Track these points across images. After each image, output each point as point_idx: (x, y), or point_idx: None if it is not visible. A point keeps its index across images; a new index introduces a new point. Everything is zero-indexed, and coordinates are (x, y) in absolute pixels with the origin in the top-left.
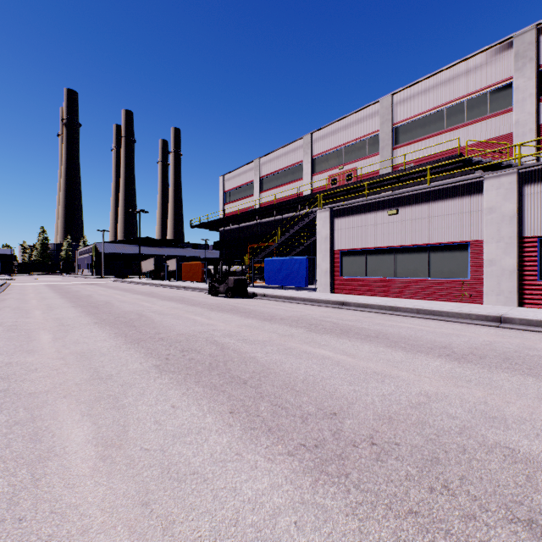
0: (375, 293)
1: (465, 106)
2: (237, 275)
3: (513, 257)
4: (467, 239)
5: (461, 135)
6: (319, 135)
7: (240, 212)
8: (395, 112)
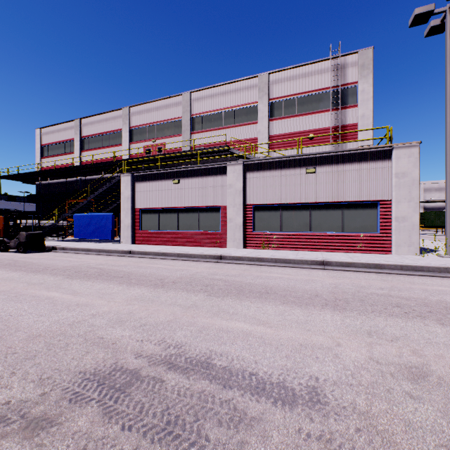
0: (165, 243)
1: (234, 113)
2: (46, 230)
3: (241, 217)
4: (219, 204)
5: (232, 132)
6: (136, 110)
7: (56, 168)
8: (193, 106)
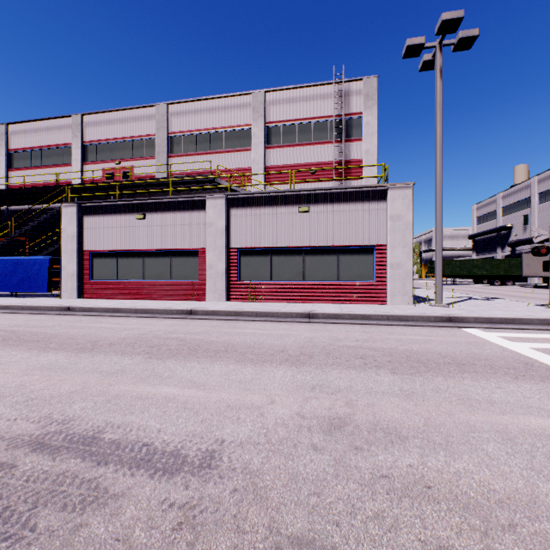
0: (126, 296)
1: (223, 136)
2: None
3: (224, 262)
4: (197, 247)
5: (220, 159)
6: (93, 120)
7: None
8: (171, 122)
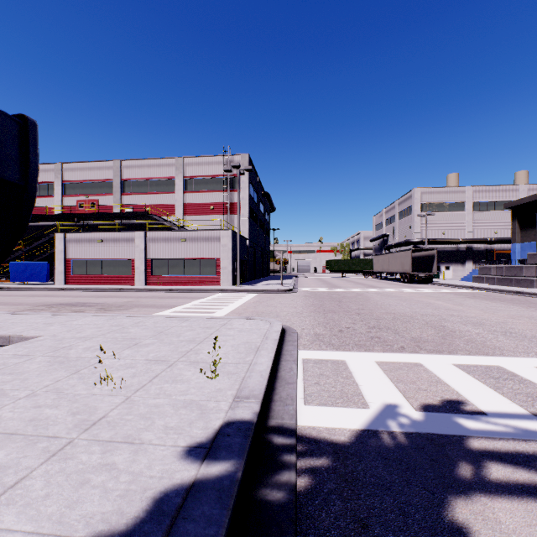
0: (92, 283)
1: (158, 183)
2: None
3: (144, 266)
4: (131, 257)
5: (156, 198)
6: (69, 167)
7: None
8: (123, 172)
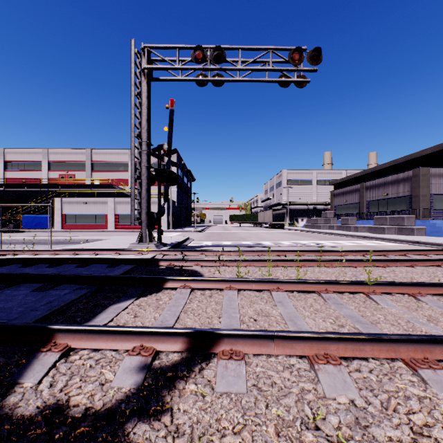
0: (79, 229)
1: (117, 165)
2: None
3: (114, 218)
4: (105, 213)
5: (116, 174)
6: (54, 151)
7: None
8: (93, 156)
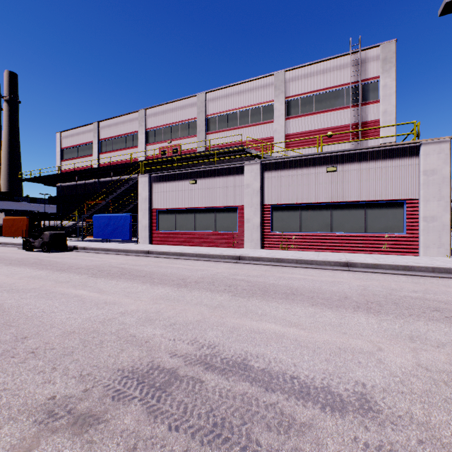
0: (182, 243)
1: (249, 113)
2: (67, 230)
3: (259, 217)
4: (236, 204)
5: (247, 132)
6: (152, 112)
7: (75, 170)
8: (208, 106)
